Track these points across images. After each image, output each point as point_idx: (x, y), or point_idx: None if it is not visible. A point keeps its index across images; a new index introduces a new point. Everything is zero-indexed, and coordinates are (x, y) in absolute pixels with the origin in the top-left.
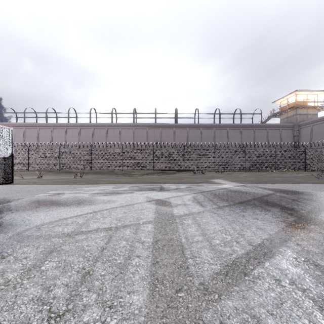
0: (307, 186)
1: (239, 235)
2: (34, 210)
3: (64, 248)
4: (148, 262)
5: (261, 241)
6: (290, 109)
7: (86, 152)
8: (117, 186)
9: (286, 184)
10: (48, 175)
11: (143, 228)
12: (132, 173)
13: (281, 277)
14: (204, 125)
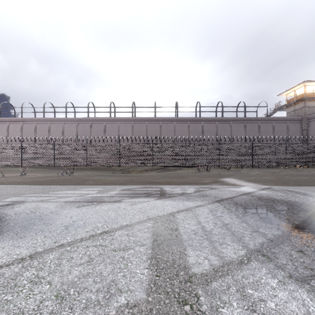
0: None
1: None
2: None
3: None
4: None
5: None
6: (298, 101)
7: (82, 147)
8: (104, 189)
9: None
10: (37, 172)
11: None
12: (131, 170)
13: None
14: (206, 119)
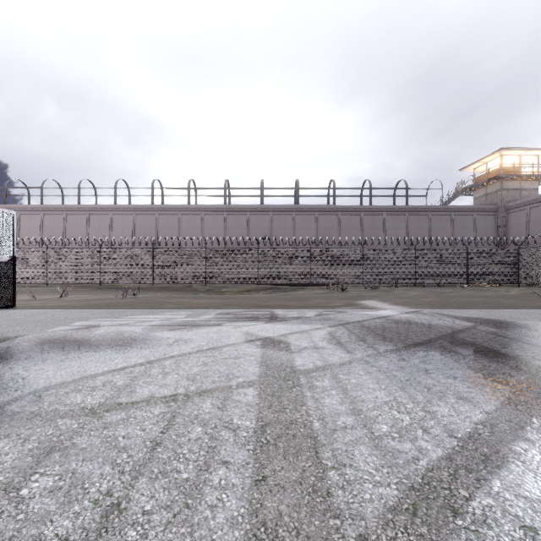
0: (530, 312)
1: (425, 414)
2: (38, 358)
3: (78, 442)
4: (246, 478)
5: (473, 428)
6: (492, 181)
7: (145, 253)
8: (194, 313)
9: (492, 308)
10: (79, 294)
11: (238, 397)
12: (223, 290)
13: (534, 520)
14: (345, 208)
